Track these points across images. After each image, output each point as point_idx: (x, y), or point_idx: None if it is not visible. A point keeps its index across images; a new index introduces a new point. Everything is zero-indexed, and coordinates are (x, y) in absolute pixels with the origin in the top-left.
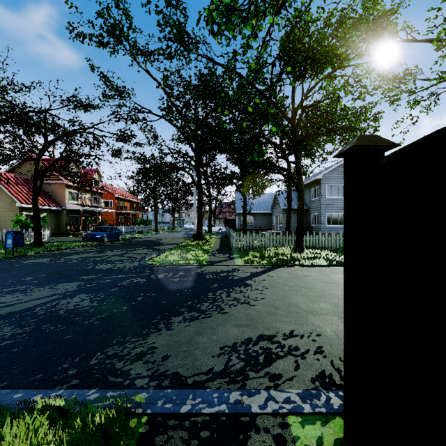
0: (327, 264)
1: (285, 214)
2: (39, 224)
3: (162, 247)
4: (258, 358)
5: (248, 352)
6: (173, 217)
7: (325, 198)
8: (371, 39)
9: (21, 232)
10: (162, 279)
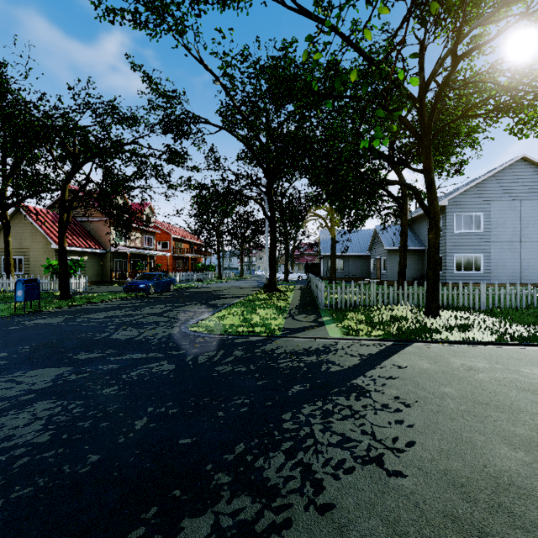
0: (494, 340)
1: (390, 256)
2: (66, 269)
3: (221, 301)
4: None
5: None
6: (241, 261)
7: (453, 232)
8: None
9: (36, 280)
10: (203, 365)
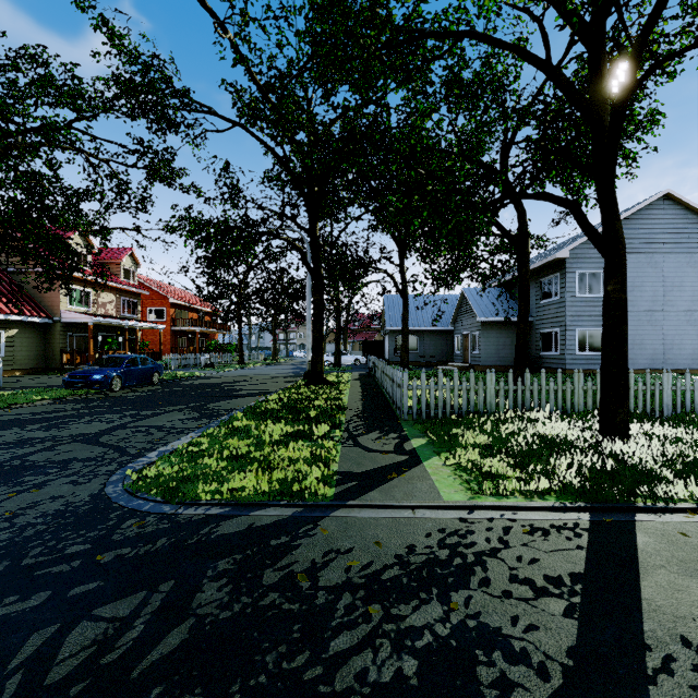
0: None
1: (485, 331)
2: None
3: (230, 403)
4: None
5: None
6: (274, 338)
7: (575, 297)
8: None
9: None
10: None
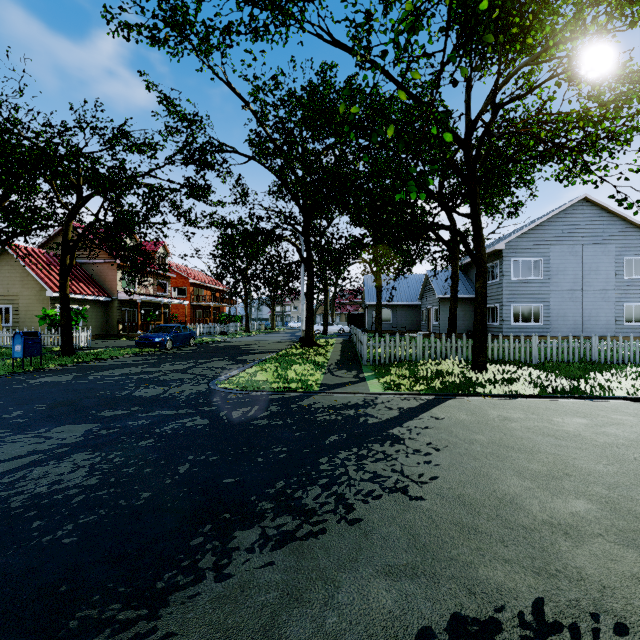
0: (537, 394)
1: (443, 306)
2: (69, 321)
3: (251, 356)
4: None
5: None
6: (273, 311)
7: (510, 280)
8: None
9: (36, 333)
10: (238, 420)
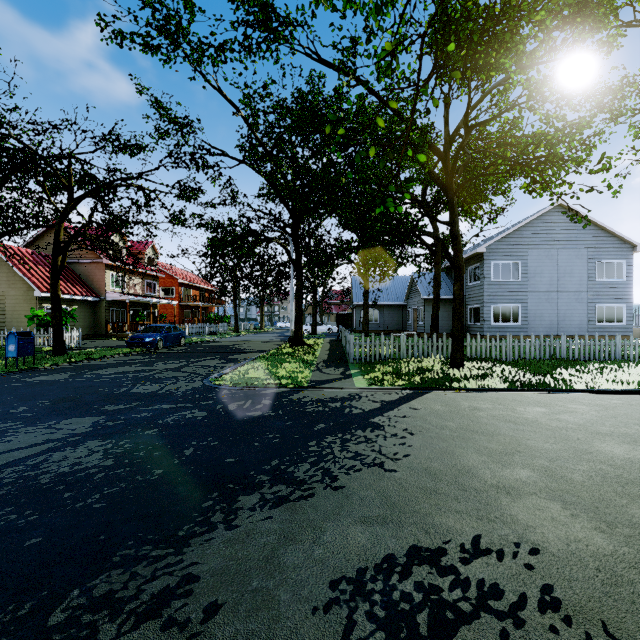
0: (506, 387)
1: (427, 306)
2: (60, 321)
3: (242, 356)
4: (416, 620)
5: (391, 601)
6: (262, 311)
7: (491, 281)
8: (577, 17)
9: (30, 333)
10: (234, 412)
